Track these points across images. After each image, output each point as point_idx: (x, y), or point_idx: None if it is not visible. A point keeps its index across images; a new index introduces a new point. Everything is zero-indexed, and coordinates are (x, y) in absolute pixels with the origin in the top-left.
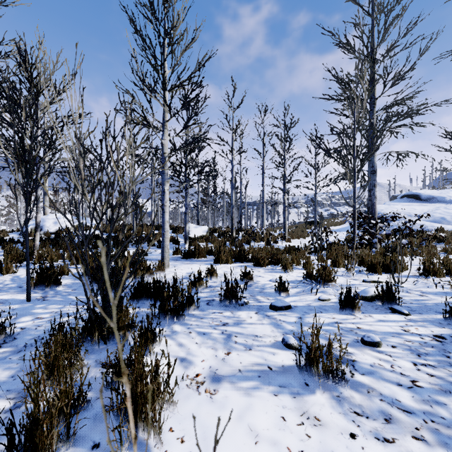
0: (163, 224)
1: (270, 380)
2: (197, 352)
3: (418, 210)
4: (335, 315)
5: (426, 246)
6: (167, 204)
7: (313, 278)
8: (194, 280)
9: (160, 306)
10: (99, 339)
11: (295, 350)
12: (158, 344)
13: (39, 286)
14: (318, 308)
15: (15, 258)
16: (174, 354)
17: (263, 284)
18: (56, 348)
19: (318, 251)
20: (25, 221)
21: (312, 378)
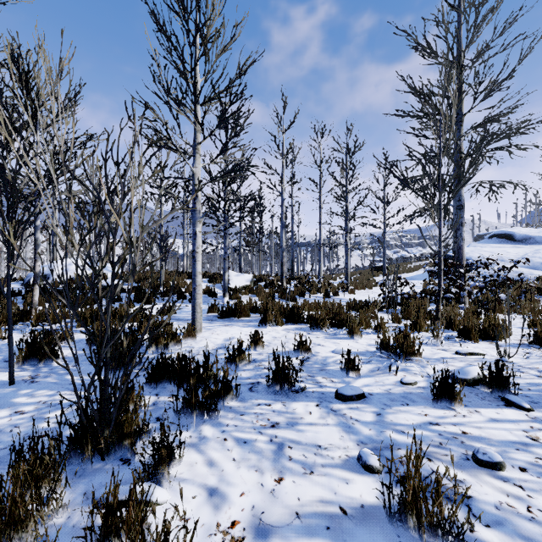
0: (194, 277)
1: (345, 536)
2: (234, 477)
3: (512, 254)
4: (428, 409)
5: (526, 300)
6: (199, 250)
7: (390, 349)
8: (233, 353)
9: (185, 398)
10: (94, 453)
11: (382, 486)
12: (178, 462)
13: (30, 360)
14: (402, 397)
15: (5, 321)
16: (200, 480)
17: (324, 358)
18: (16, 487)
19: (390, 306)
20: (7, 277)
21: (410, 534)
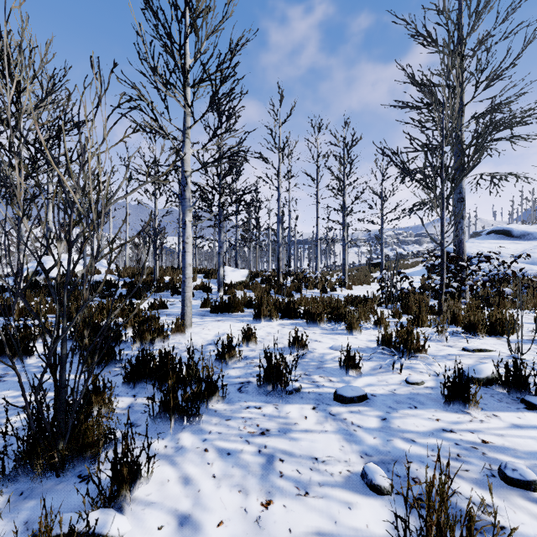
0: (184, 269)
1: None
2: (212, 500)
3: (511, 250)
4: (439, 413)
5: (528, 296)
6: (189, 241)
7: (392, 345)
8: (222, 349)
9: (162, 401)
10: (47, 468)
11: (395, 517)
12: (146, 480)
13: (2, 357)
14: (409, 398)
15: None
16: (170, 504)
17: (322, 355)
18: None
19: (388, 301)
20: None
21: None
